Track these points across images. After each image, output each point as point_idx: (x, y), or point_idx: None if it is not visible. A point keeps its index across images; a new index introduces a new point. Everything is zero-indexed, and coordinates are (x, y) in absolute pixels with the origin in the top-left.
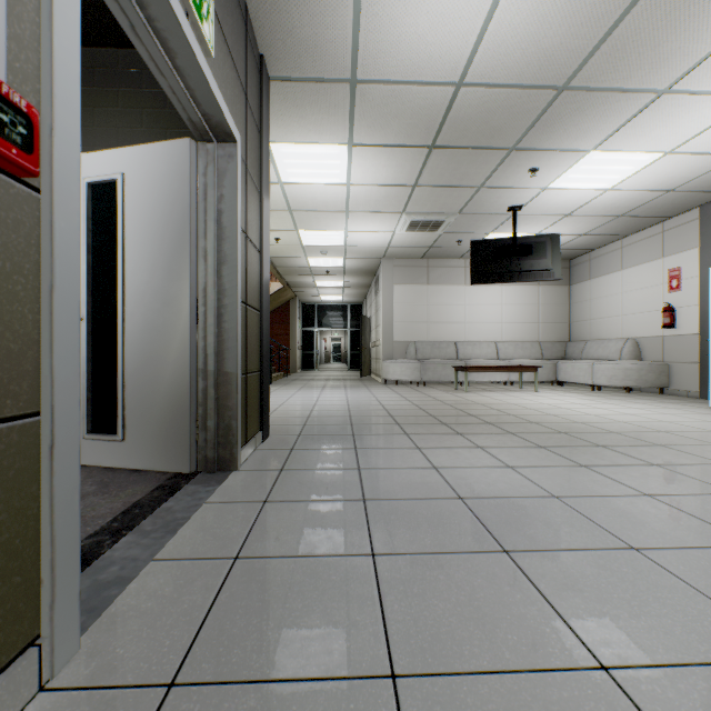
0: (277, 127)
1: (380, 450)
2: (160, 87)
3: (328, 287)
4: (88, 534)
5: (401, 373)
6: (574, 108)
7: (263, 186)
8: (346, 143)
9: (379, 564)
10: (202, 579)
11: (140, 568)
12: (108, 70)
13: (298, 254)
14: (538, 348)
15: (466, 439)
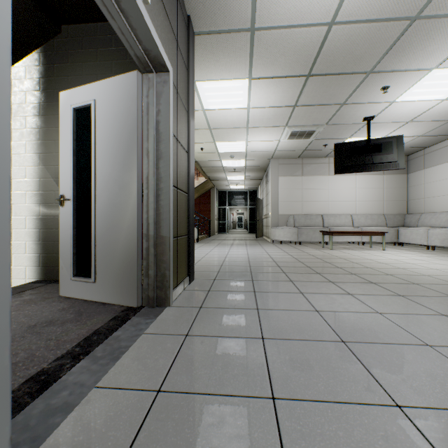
0: (200, 69)
1: (272, 293)
2: (123, 45)
3: (234, 179)
4: (56, 357)
5: (284, 236)
6: (423, 34)
7: (190, 106)
8: (247, 78)
9: (279, 411)
10: (128, 412)
11: (83, 394)
12: (91, 37)
13: (215, 159)
14: (383, 218)
15: (337, 286)
